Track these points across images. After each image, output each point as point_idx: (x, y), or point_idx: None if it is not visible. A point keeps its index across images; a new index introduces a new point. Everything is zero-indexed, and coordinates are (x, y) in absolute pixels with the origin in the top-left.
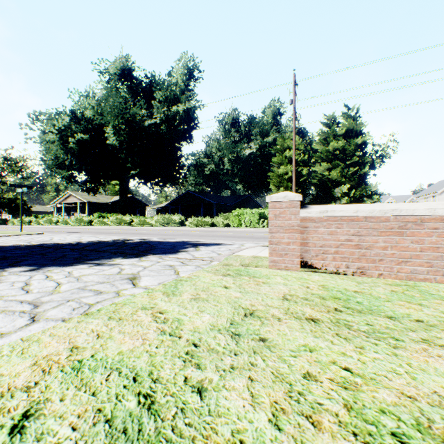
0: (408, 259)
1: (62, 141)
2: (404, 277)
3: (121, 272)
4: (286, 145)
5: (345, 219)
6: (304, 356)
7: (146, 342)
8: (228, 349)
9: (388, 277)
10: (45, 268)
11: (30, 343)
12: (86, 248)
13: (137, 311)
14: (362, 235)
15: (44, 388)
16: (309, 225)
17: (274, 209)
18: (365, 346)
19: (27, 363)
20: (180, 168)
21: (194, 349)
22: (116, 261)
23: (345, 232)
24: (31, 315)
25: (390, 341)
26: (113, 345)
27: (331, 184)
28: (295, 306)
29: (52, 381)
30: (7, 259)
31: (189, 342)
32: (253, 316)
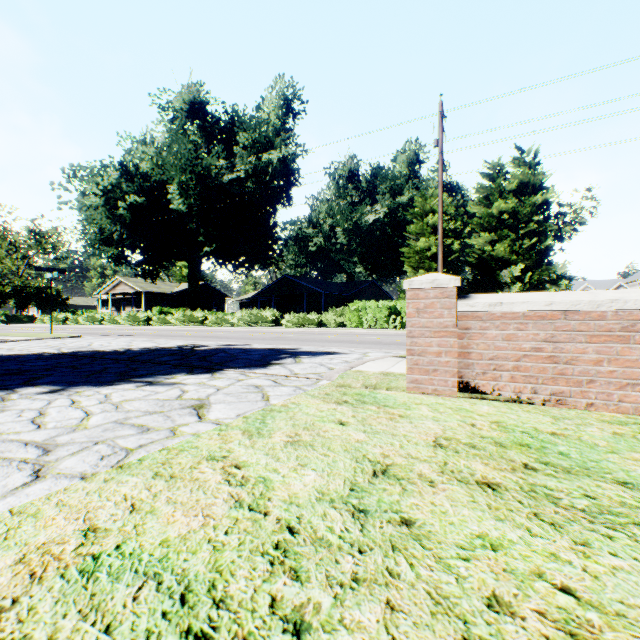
0: (638, 380)
1: (109, 207)
2: (630, 409)
3: (183, 396)
4: (428, 207)
5: (531, 316)
6: (484, 560)
7: (210, 522)
8: (348, 540)
9: (604, 410)
10: (72, 389)
11: (23, 519)
12: (136, 358)
13: (200, 464)
14: (559, 341)
15: (26, 612)
16: (471, 326)
17: (416, 301)
18: (591, 541)
19: (8, 558)
20: (273, 243)
21: (289, 539)
22: (177, 379)
23: (530, 336)
24: (35, 467)
25: (635, 532)
26: (154, 527)
27: (496, 265)
28: (456, 460)
29: (41, 599)
30: (22, 373)
31: (280, 524)
32: (388, 476)
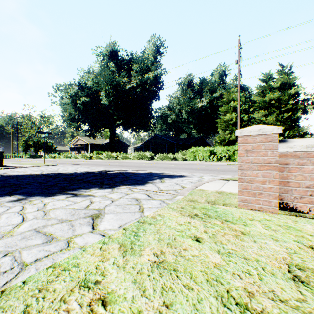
0: None
1: (73, 103)
2: None
3: (89, 206)
4: (230, 97)
5: None
6: None
7: None
8: None
9: None
10: (29, 198)
11: None
12: (76, 178)
13: (71, 293)
14: None
15: None
16: (290, 162)
17: (245, 144)
18: None
19: None
20: (150, 119)
21: None
22: (91, 192)
23: None
24: None
25: None
26: None
27: None
28: None
29: None
30: (12, 186)
31: None
32: None
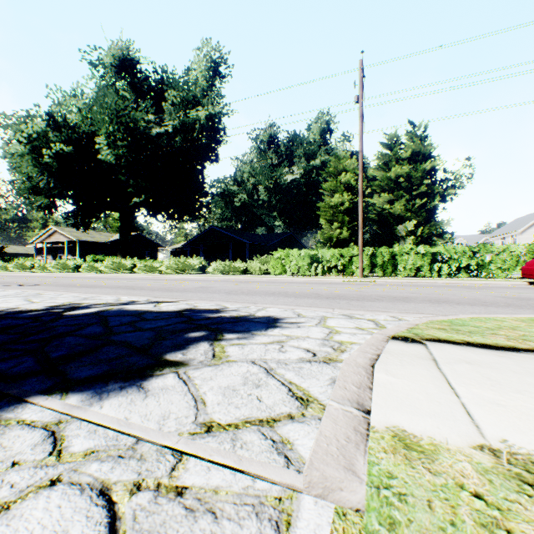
0: None
1: (35, 155)
2: None
3: None
4: (341, 167)
5: None
6: None
7: None
8: None
9: None
10: None
11: None
12: None
13: None
14: None
15: None
16: None
17: None
18: None
19: None
20: (201, 196)
21: None
22: None
23: None
24: None
25: None
26: None
27: (393, 220)
28: None
29: None
30: None
31: None
32: None
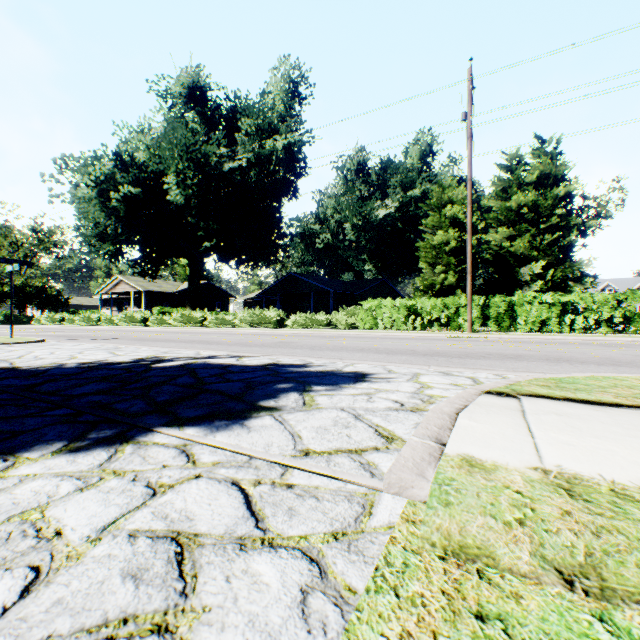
0: None
1: (102, 199)
2: None
3: None
4: (446, 197)
5: None
6: None
7: None
8: None
9: None
10: None
11: None
12: (38, 388)
13: None
14: None
15: None
16: None
17: None
18: None
19: None
20: (278, 238)
21: None
22: (0, 481)
23: None
24: None
25: None
26: None
27: (515, 261)
28: None
29: None
30: None
31: None
32: None
